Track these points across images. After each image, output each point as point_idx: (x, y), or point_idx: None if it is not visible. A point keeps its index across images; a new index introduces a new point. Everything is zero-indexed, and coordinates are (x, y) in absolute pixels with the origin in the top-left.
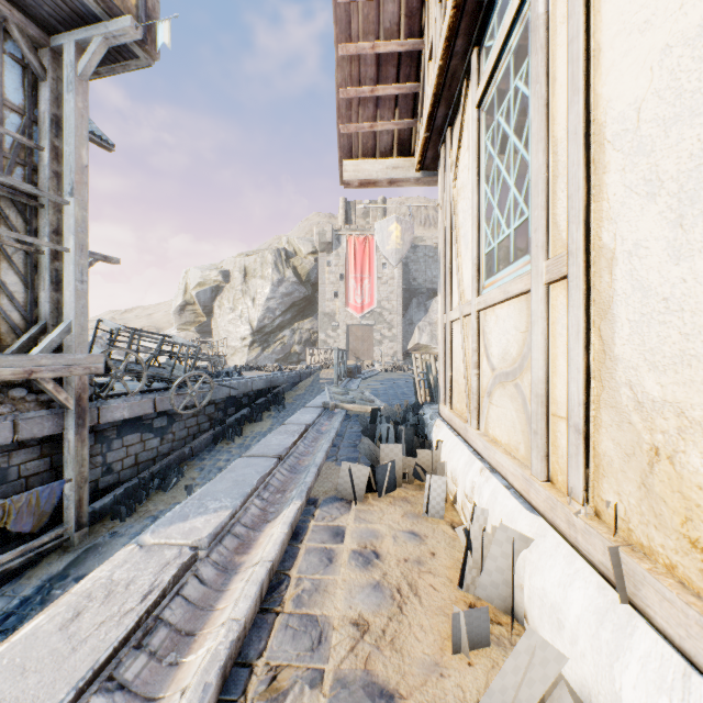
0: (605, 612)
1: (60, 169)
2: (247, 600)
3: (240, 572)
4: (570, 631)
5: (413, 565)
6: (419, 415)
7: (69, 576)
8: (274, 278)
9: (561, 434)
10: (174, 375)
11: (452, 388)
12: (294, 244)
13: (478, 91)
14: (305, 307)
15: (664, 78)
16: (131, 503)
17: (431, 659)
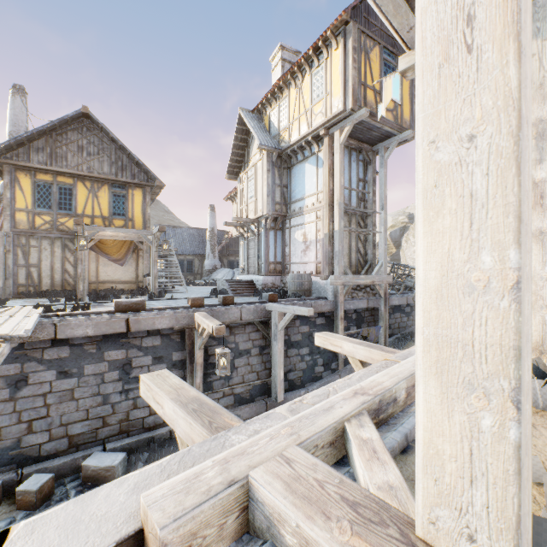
0: None
1: (375, 199)
2: None
3: None
4: None
5: None
6: None
7: None
8: None
9: None
10: (414, 286)
11: None
12: None
13: None
14: None
15: None
16: (401, 343)
17: None
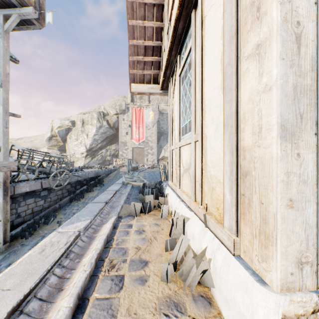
0: (202, 230)
1: None
2: (101, 243)
3: (96, 238)
4: (195, 238)
5: (156, 232)
6: (161, 185)
7: (1, 265)
8: (97, 125)
9: (198, 186)
10: (51, 171)
11: (172, 174)
12: (107, 109)
13: (179, 71)
14: (112, 139)
15: (214, 95)
16: (31, 230)
17: (159, 253)
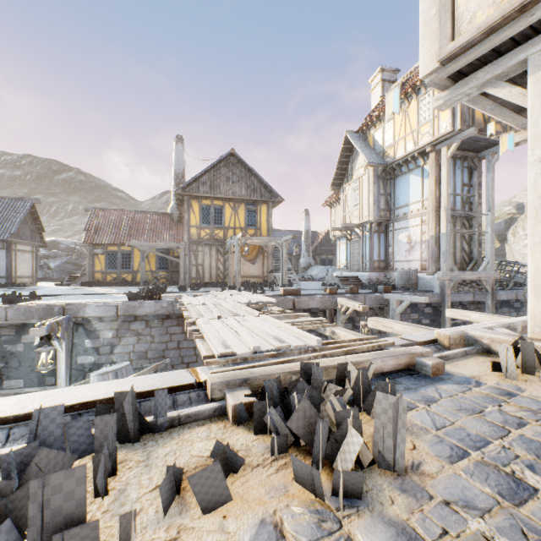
0: None
1: (480, 201)
2: None
3: None
4: None
5: None
6: None
7: None
8: None
9: None
10: (524, 282)
11: None
12: None
13: None
14: None
15: None
16: None
17: None
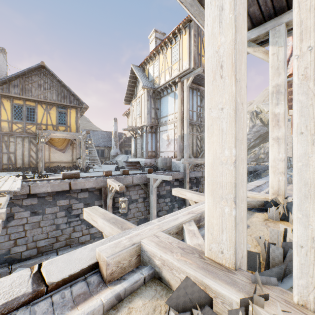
0: None
1: None
2: None
3: None
4: None
5: None
6: None
7: None
8: (249, 125)
9: None
10: None
11: None
12: (260, 107)
13: None
14: (266, 136)
15: None
16: None
17: None
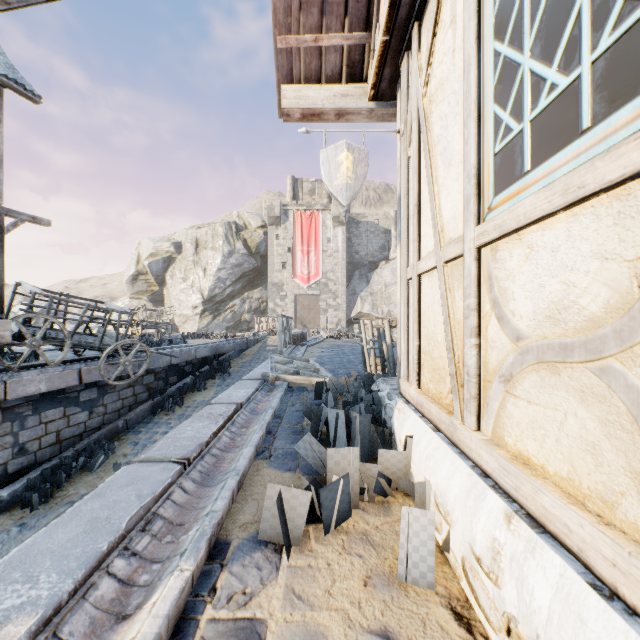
0: None
1: None
2: None
3: None
4: None
5: None
6: (373, 393)
7: None
8: (224, 250)
9: None
10: (104, 343)
11: (419, 361)
12: (245, 218)
13: None
14: (255, 277)
15: None
16: (46, 488)
17: None
